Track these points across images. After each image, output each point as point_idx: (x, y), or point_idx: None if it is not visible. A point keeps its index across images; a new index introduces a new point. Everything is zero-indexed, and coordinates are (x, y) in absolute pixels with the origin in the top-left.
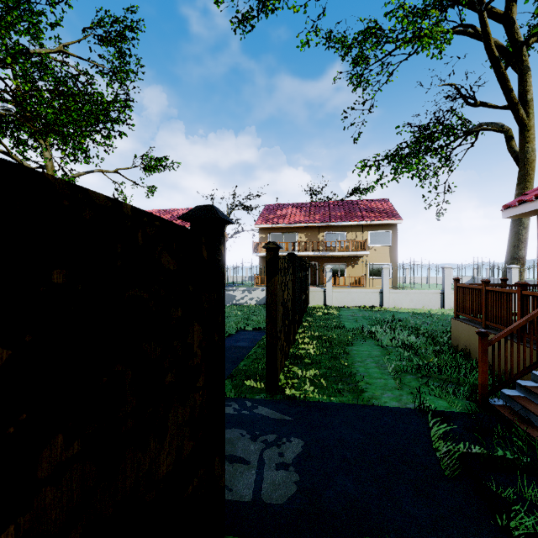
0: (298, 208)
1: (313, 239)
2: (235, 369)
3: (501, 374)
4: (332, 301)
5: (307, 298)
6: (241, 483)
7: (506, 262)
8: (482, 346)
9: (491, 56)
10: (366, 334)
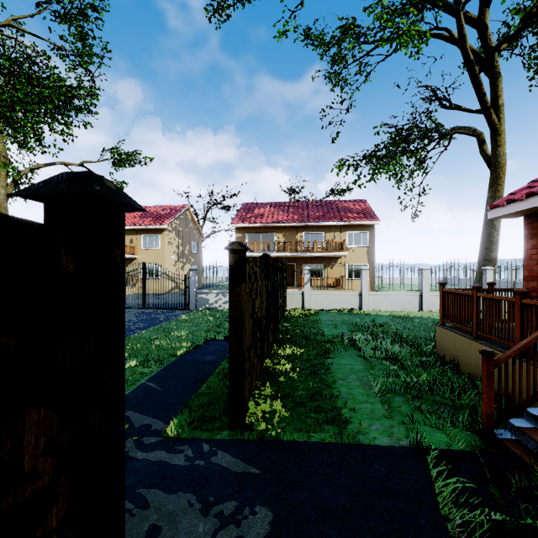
0: (276, 208)
1: (291, 240)
2: (197, 393)
3: (496, 391)
4: (310, 304)
5: (284, 302)
6: None
7: (479, 264)
8: (488, 369)
9: (466, 59)
10: (346, 342)
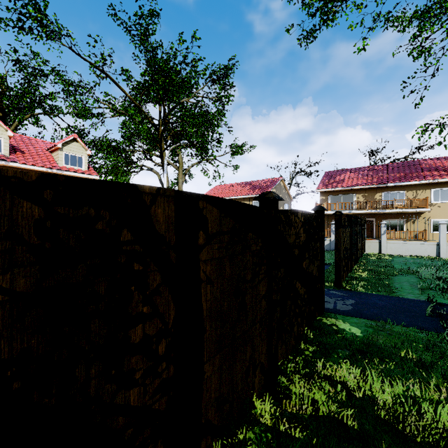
0: (356, 173)
1: (370, 199)
2: None
3: None
4: (386, 250)
5: (362, 247)
6: (328, 305)
7: None
8: None
9: None
10: (411, 272)
